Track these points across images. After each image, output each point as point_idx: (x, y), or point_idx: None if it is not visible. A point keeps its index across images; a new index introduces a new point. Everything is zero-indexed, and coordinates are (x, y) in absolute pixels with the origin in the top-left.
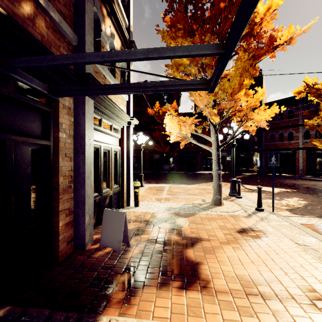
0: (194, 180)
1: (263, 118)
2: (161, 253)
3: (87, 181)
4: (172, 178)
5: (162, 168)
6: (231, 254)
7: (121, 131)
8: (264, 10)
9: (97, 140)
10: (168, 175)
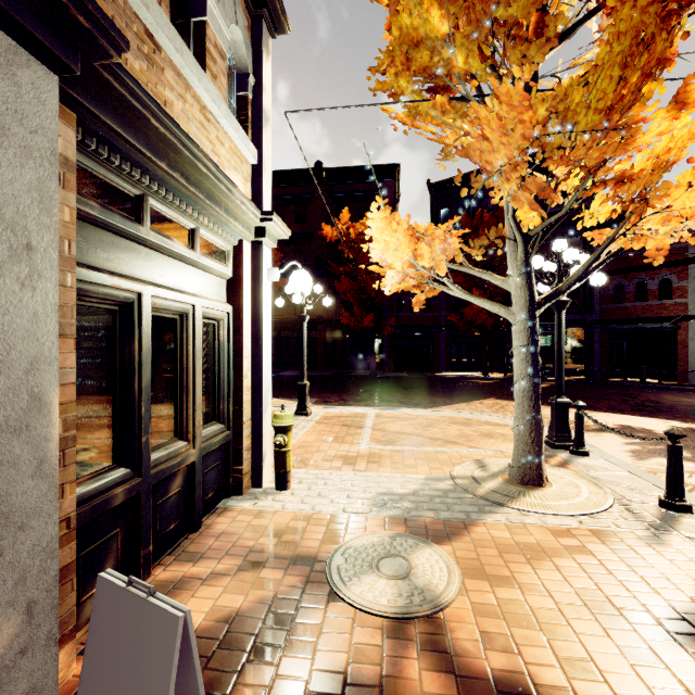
0: (435, 395)
1: None
2: None
3: (9, 450)
4: (382, 389)
5: (357, 364)
6: None
7: (232, 256)
8: None
9: (125, 273)
10: (370, 382)
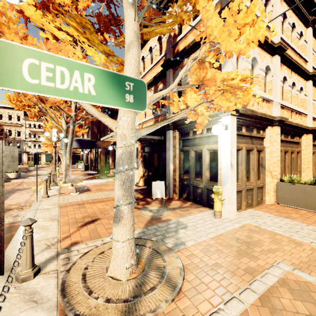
0: None
1: None
2: (138, 201)
3: (167, 168)
4: None
5: None
6: (106, 207)
7: None
8: None
9: (189, 146)
10: None
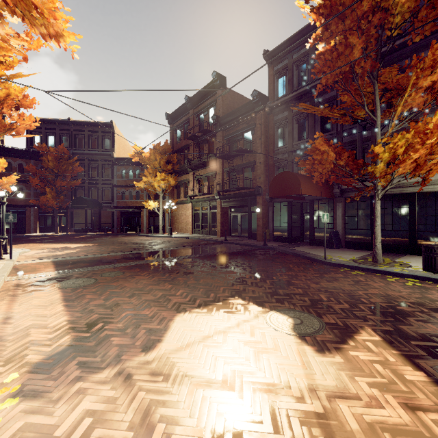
0: None
1: None
2: None
3: None
4: None
5: None
6: None
7: None
8: (4, 94)
9: None
10: None
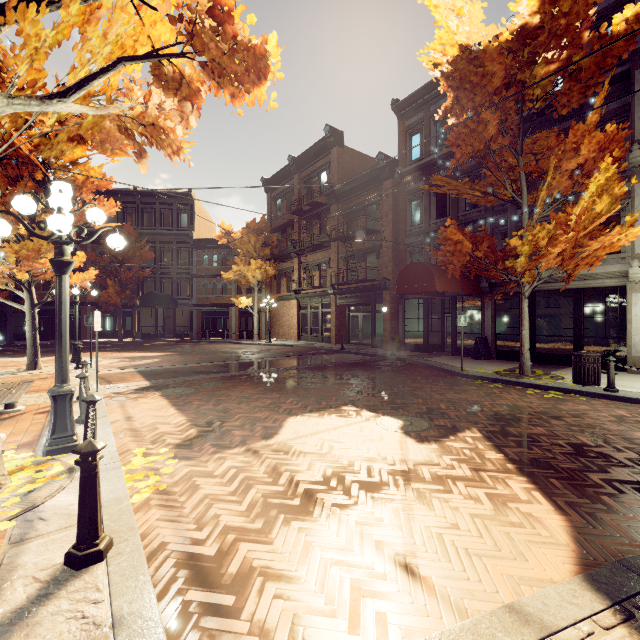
0: (53, 352)
1: (74, 282)
2: None
3: None
4: (8, 352)
5: None
6: None
7: None
8: (84, 178)
9: None
10: (2, 349)
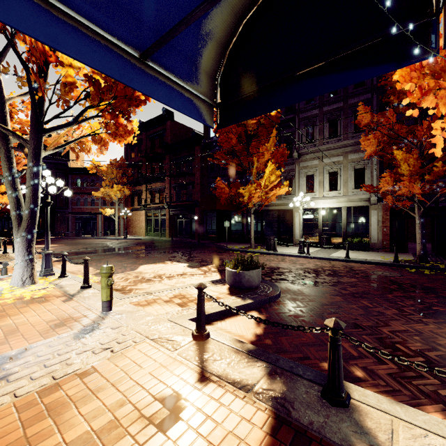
0: None
1: (4, 201)
2: None
3: None
4: None
5: None
6: None
7: None
8: None
9: None
10: None
